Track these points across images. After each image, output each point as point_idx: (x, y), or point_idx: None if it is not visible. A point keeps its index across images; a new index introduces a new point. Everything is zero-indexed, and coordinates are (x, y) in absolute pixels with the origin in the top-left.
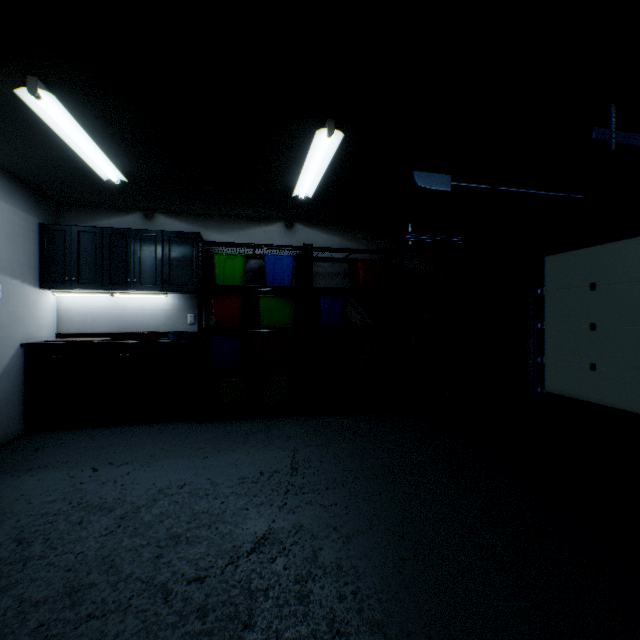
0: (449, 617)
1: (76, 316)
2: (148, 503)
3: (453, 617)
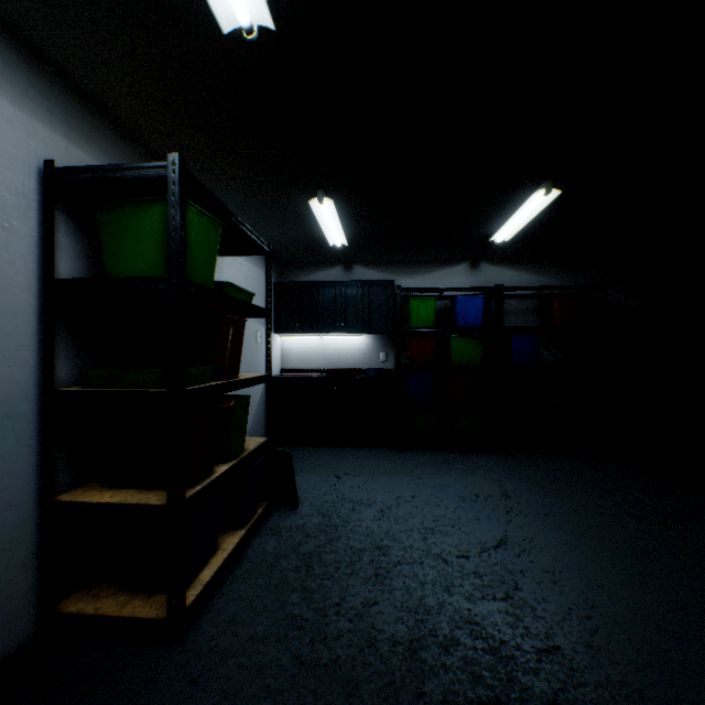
0: (697, 618)
1: (294, 355)
2: (394, 504)
3: (702, 618)
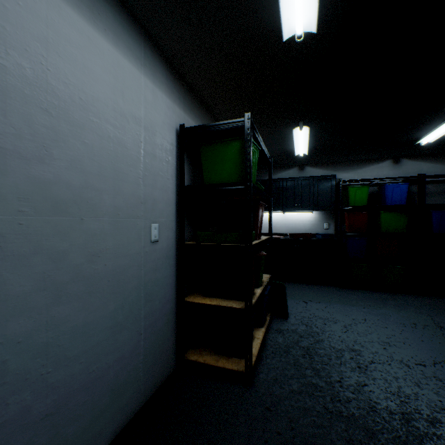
0: None
1: (265, 224)
2: (352, 323)
3: None
